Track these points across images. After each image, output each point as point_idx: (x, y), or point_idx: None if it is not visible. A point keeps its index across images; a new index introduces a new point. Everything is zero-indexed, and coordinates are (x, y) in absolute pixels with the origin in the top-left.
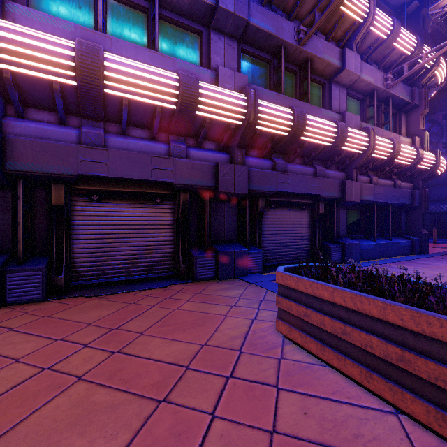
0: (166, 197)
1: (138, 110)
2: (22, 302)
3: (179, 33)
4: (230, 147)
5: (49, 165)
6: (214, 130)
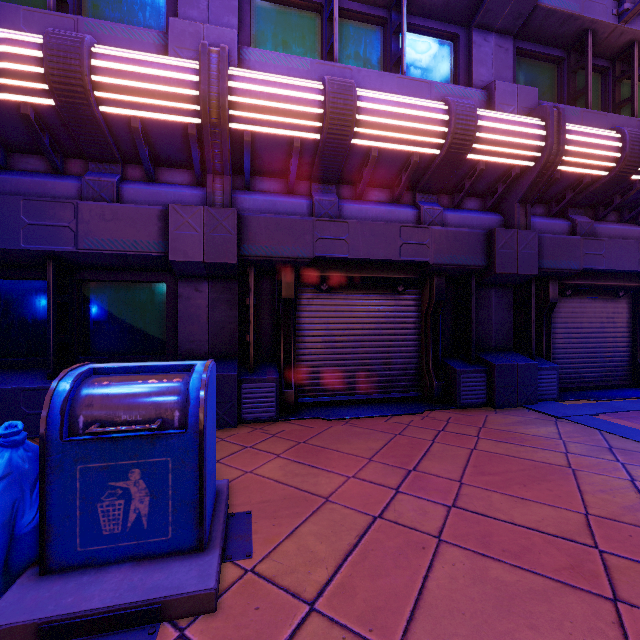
0: (411, 283)
1: (384, 163)
2: (256, 420)
3: (423, 44)
4: (502, 204)
5: (283, 246)
6: (482, 181)
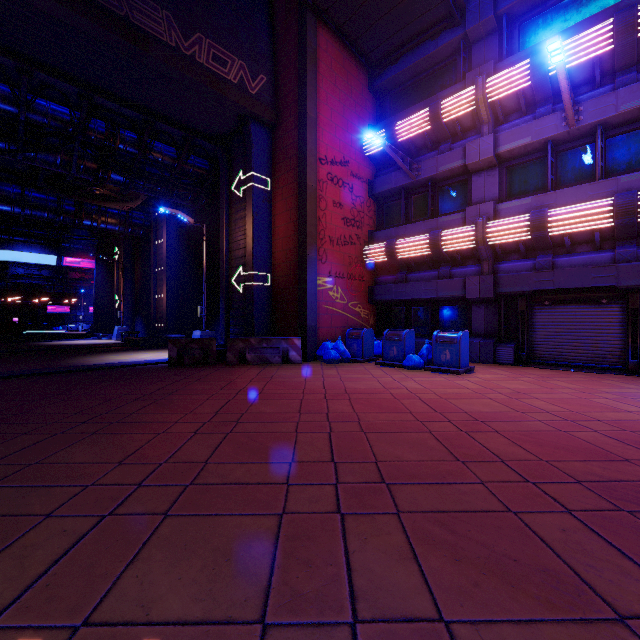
0: (612, 298)
1: (578, 235)
2: (503, 363)
3: (632, 137)
4: None
5: (516, 287)
6: None
